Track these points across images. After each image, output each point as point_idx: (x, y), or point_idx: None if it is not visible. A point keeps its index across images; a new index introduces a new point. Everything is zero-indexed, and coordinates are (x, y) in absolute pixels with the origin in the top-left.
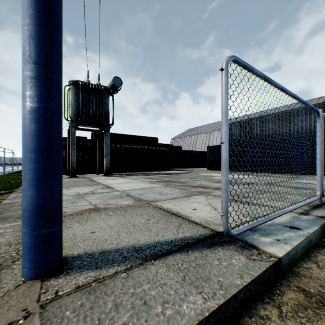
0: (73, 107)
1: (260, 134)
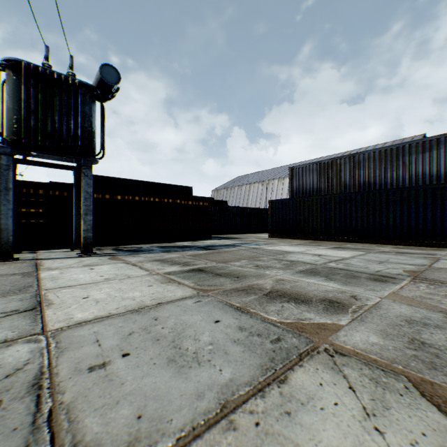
0: (10, 115)
1: (351, 182)
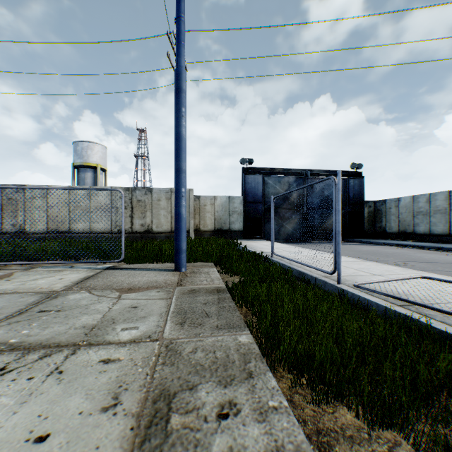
0: None
1: None
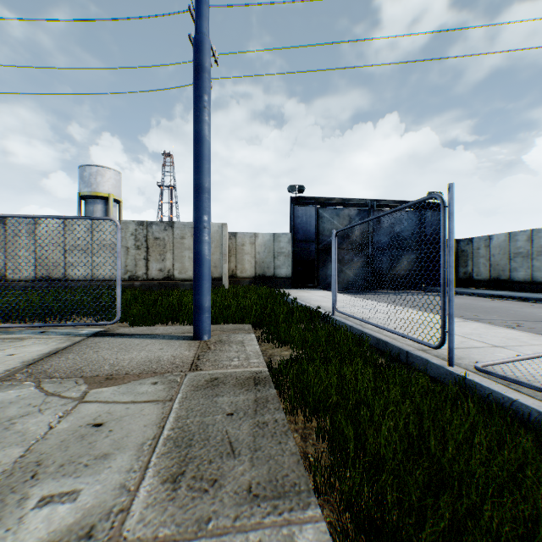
0: None
1: None
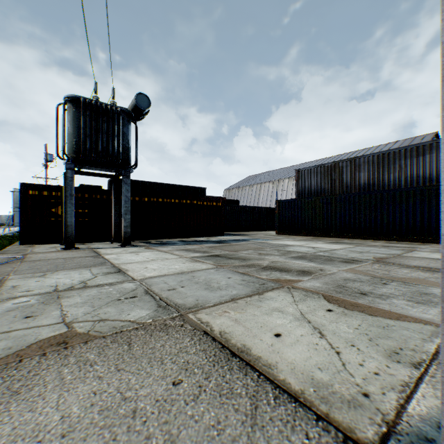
0: (71, 138)
1: (352, 183)
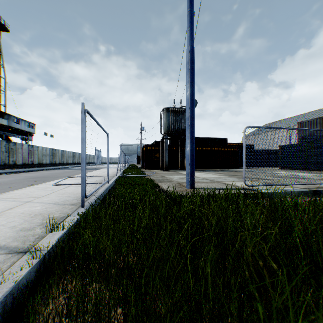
0: (165, 125)
1: None
